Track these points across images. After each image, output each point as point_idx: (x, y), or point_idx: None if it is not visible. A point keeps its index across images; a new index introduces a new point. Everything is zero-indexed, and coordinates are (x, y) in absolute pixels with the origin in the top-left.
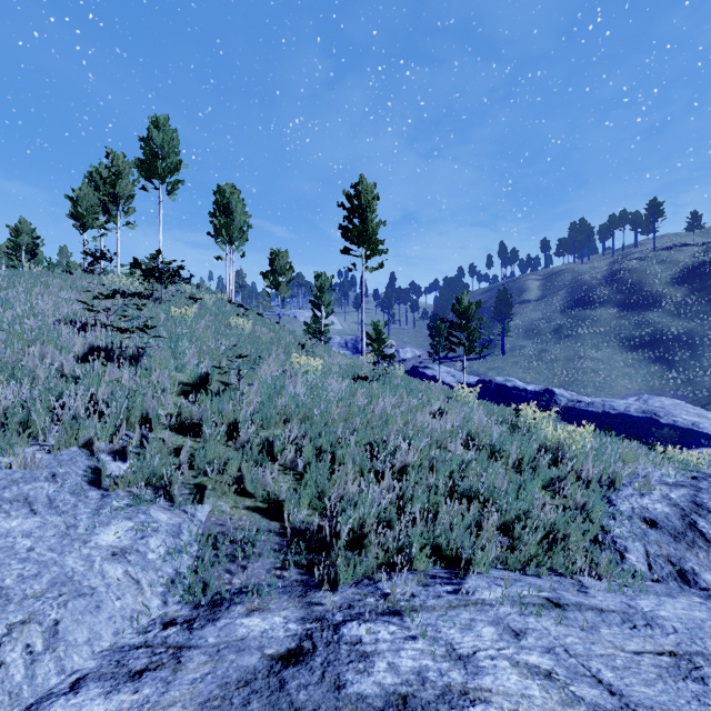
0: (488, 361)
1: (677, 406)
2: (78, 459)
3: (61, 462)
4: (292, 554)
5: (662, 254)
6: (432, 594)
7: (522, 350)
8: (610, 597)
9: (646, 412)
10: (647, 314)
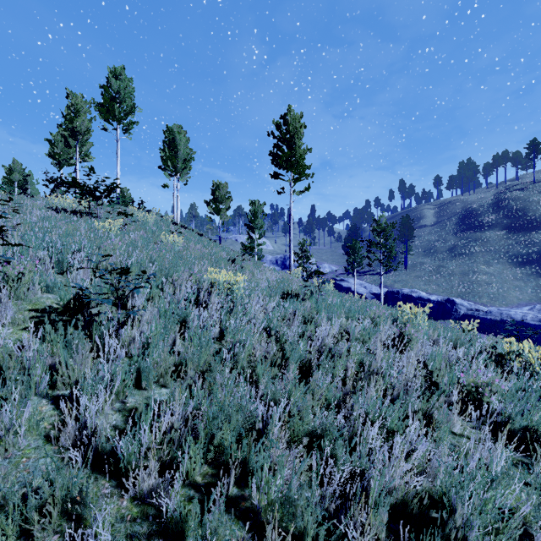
0: (393, 275)
1: None
2: None
3: None
4: None
5: None
6: None
7: (422, 266)
8: None
9: None
10: (532, 235)
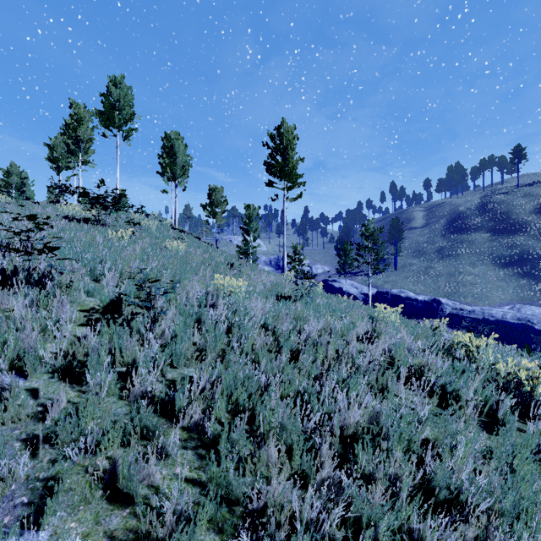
0: (383, 276)
1: None
2: None
3: None
4: None
5: (525, 190)
6: None
7: (411, 267)
8: None
9: (520, 319)
10: (514, 238)
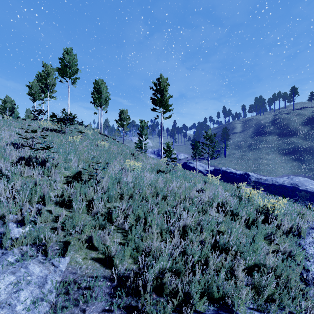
0: (218, 160)
1: (306, 181)
2: None
3: None
4: (116, 299)
5: (297, 111)
6: None
7: (234, 155)
8: None
9: (292, 184)
10: (291, 139)
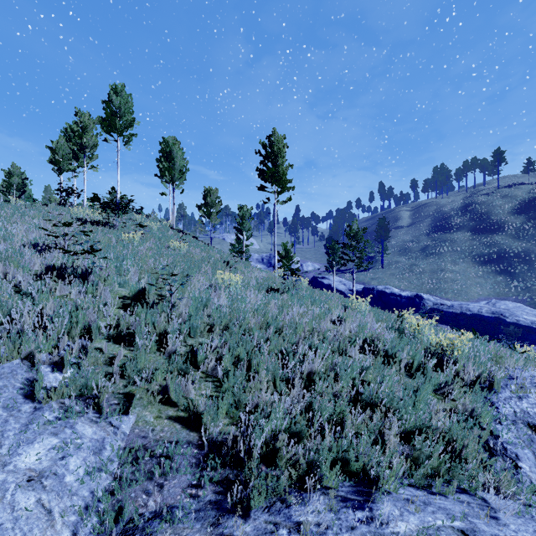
0: (371, 273)
1: (518, 308)
2: (18, 371)
3: (1, 375)
4: (208, 471)
5: (505, 191)
6: (345, 525)
7: (397, 264)
8: (521, 524)
9: (494, 313)
10: (493, 237)
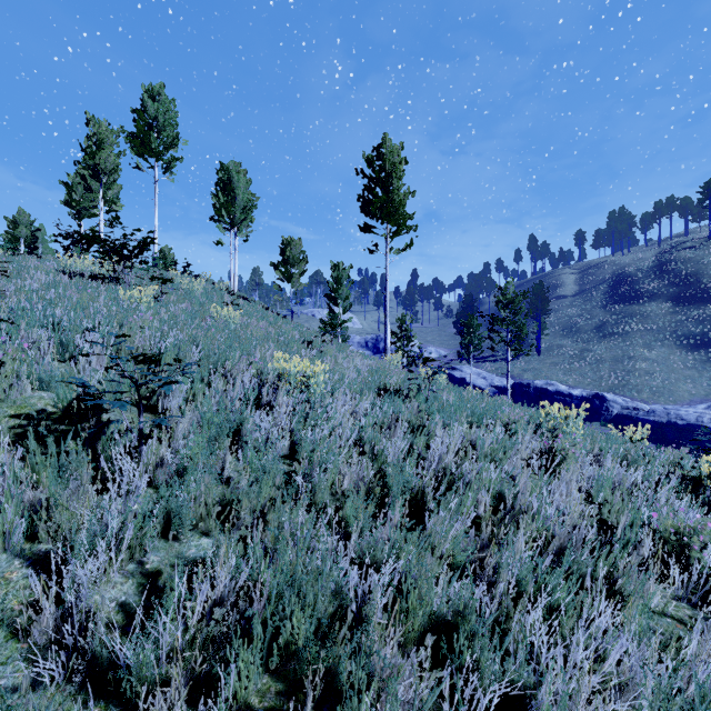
0: (522, 362)
1: None
2: None
3: None
4: None
5: None
6: None
7: (561, 350)
8: None
9: None
10: (708, 309)
